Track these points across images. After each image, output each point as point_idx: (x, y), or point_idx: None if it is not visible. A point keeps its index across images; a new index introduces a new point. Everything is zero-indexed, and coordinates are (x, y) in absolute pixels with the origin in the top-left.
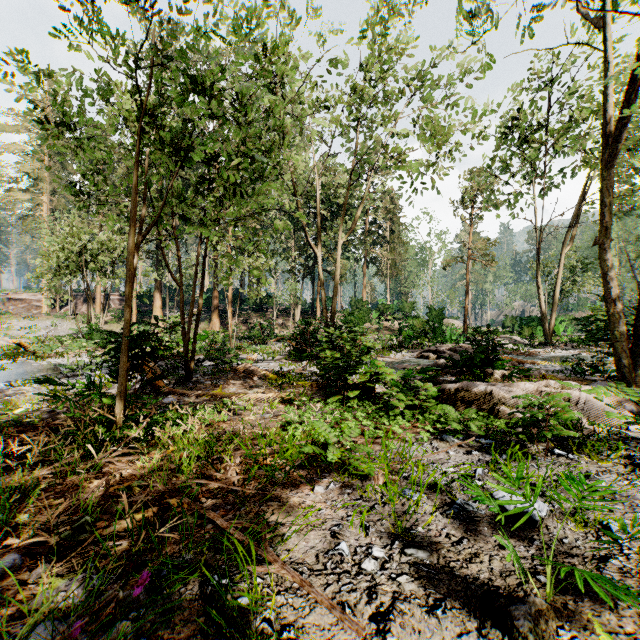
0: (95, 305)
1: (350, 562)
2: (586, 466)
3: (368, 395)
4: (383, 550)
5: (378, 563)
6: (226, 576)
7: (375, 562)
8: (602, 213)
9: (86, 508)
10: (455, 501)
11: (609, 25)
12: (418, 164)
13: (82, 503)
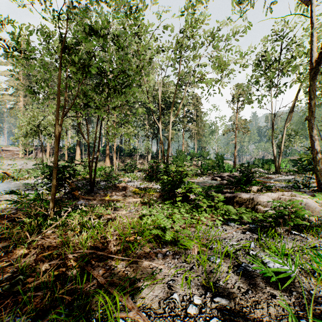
0: (46, 153)
1: (180, 307)
2: (316, 243)
3: (186, 199)
4: (200, 298)
5: (197, 308)
6: (101, 319)
7: (195, 307)
8: (310, 103)
9: (24, 268)
10: (241, 264)
11: (314, 4)
12: (211, 80)
13: (20, 266)
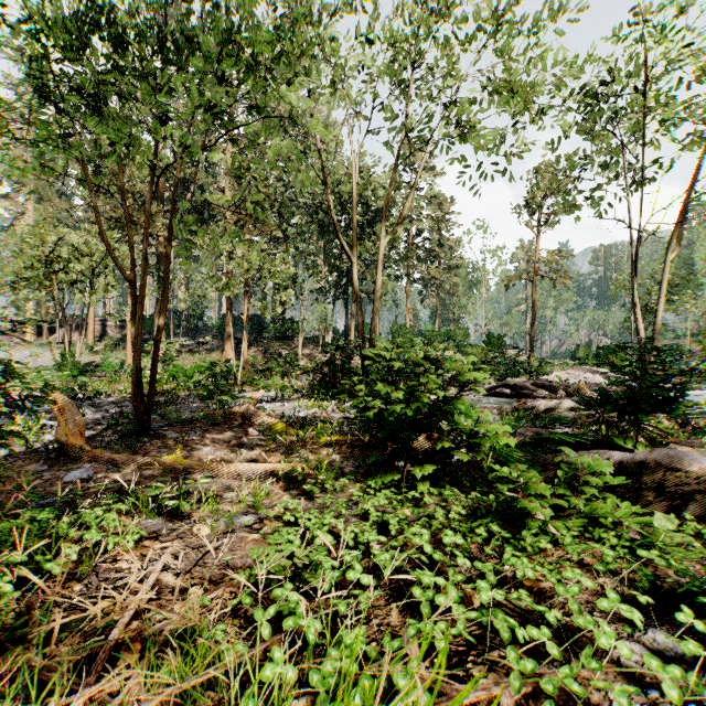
0: (87, 332)
1: None
2: None
3: (444, 467)
4: None
5: None
6: None
7: None
8: None
9: None
10: None
11: None
12: (488, 132)
13: None
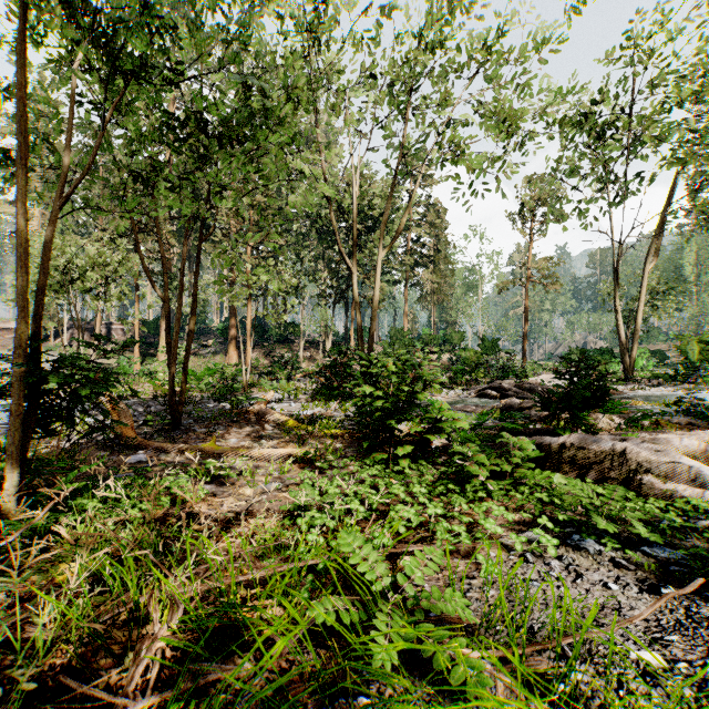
0: None
1: None
2: None
3: (424, 451)
4: None
5: None
6: None
7: None
8: None
9: None
10: None
11: None
12: (476, 156)
13: None
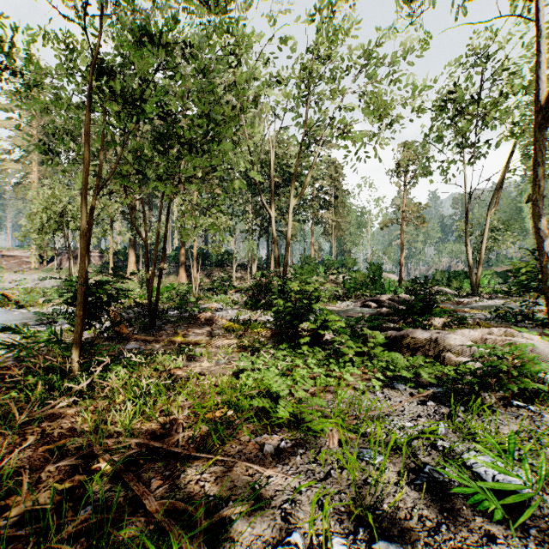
0: (77, 261)
1: None
2: None
3: (318, 341)
4: (345, 542)
5: None
6: None
7: None
8: (535, 172)
9: (8, 474)
10: (422, 468)
11: None
12: (361, 134)
13: None
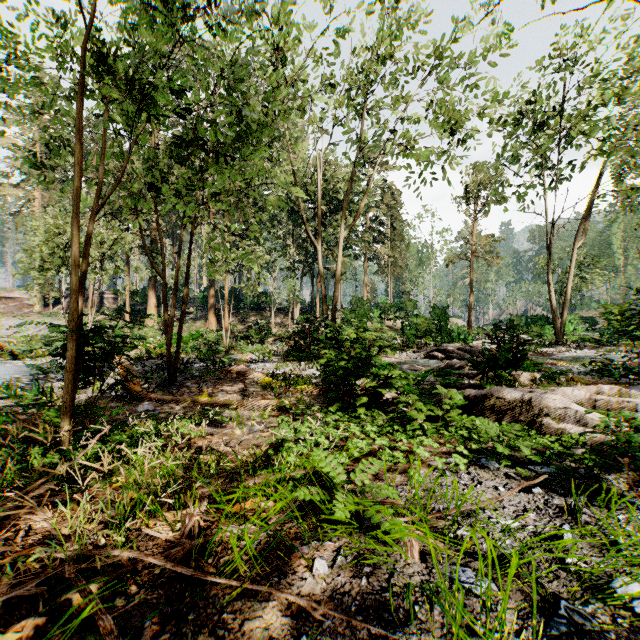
0: (88, 304)
1: None
2: None
3: (377, 402)
4: None
5: None
6: None
7: None
8: None
9: None
10: (556, 607)
11: None
12: (425, 150)
13: None
